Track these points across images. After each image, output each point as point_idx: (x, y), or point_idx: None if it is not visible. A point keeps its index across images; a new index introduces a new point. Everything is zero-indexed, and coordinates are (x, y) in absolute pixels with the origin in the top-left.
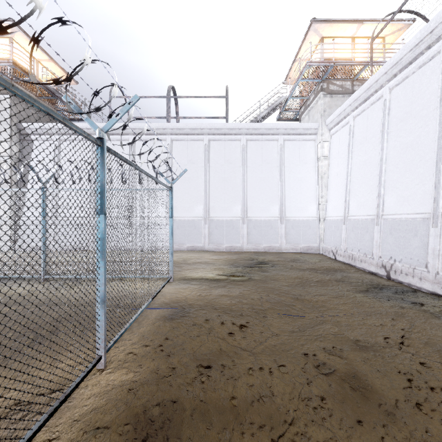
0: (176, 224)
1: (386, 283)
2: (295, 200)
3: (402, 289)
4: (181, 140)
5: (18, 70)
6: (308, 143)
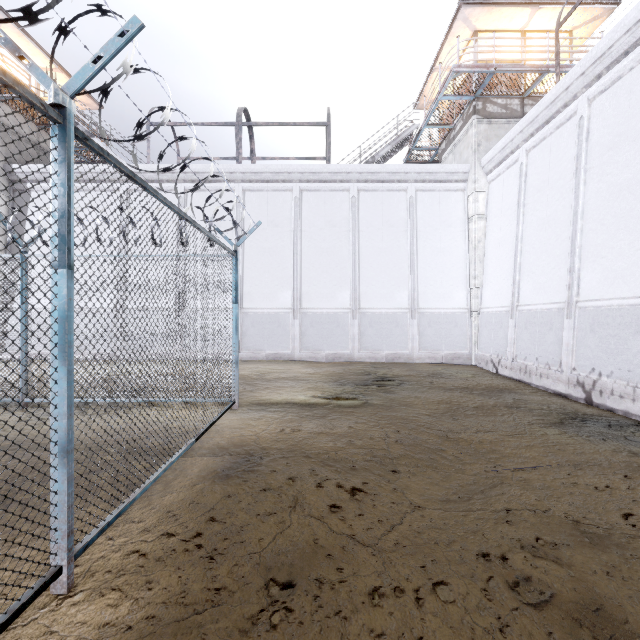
0: (250, 320)
1: (587, 411)
2: (433, 283)
3: (618, 420)
4: (257, 190)
5: None
6: (453, 196)
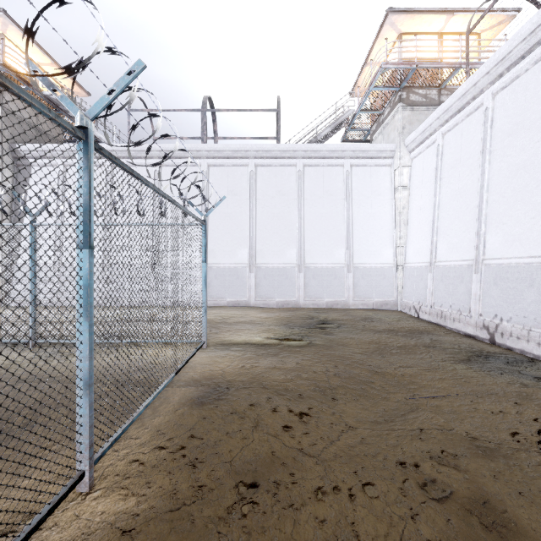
0: (213, 273)
1: (491, 349)
2: (365, 242)
3: (515, 357)
4: (220, 165)
5: (10, 75)
6: (382, 170)
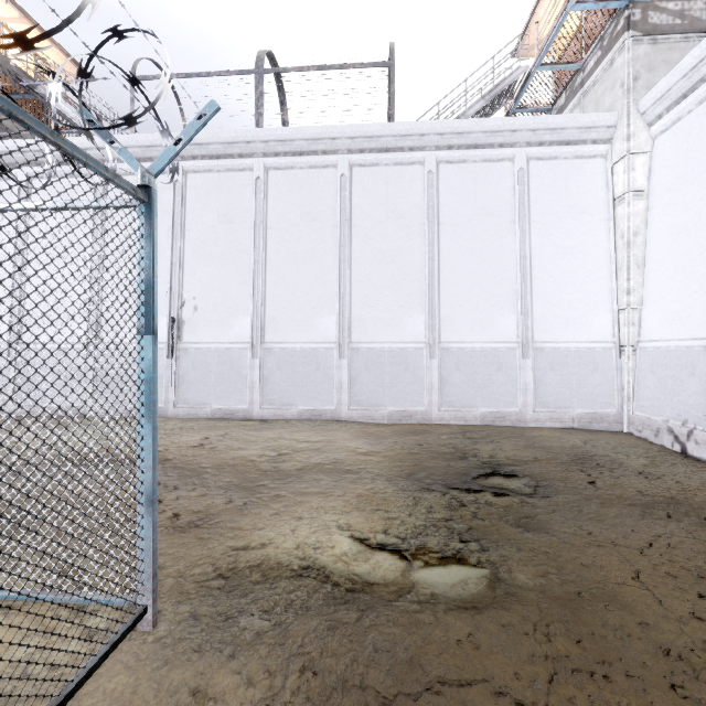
0: (275, 359)
1: None
2: (557, 301)
3: None
4: (287, 168)
5: None
6: (588, 165)
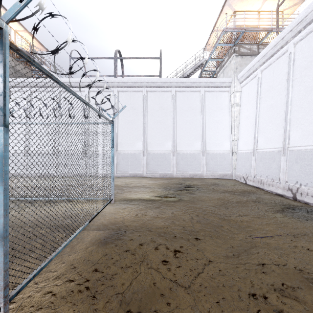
0: (121, 156)
1: (295, 203)
2: (213, 138)
3: (311, 209)
4: (125, 91)
5: None
6: (223, 94)
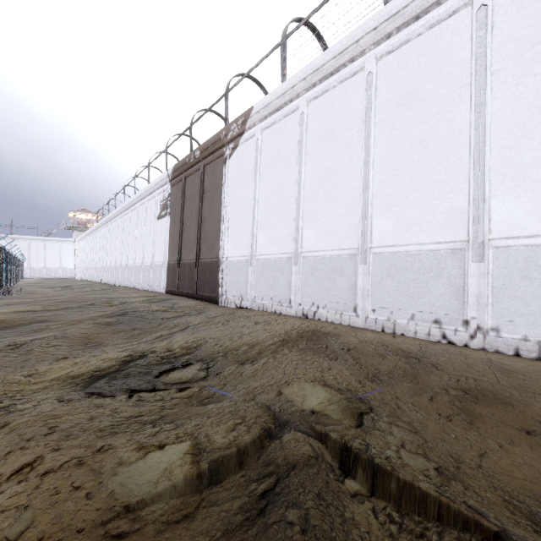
0: None
1: None
2: (66, 262)
3: None
4: (17, 241)
5: None
6: (72, 245)
